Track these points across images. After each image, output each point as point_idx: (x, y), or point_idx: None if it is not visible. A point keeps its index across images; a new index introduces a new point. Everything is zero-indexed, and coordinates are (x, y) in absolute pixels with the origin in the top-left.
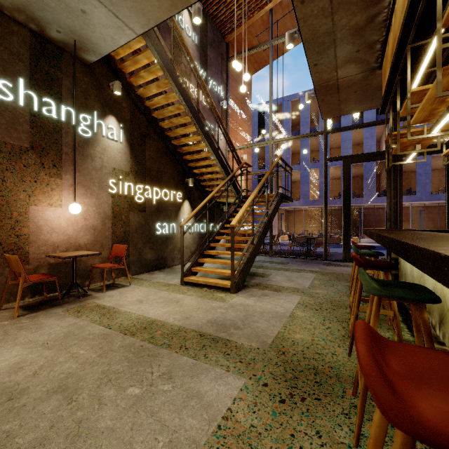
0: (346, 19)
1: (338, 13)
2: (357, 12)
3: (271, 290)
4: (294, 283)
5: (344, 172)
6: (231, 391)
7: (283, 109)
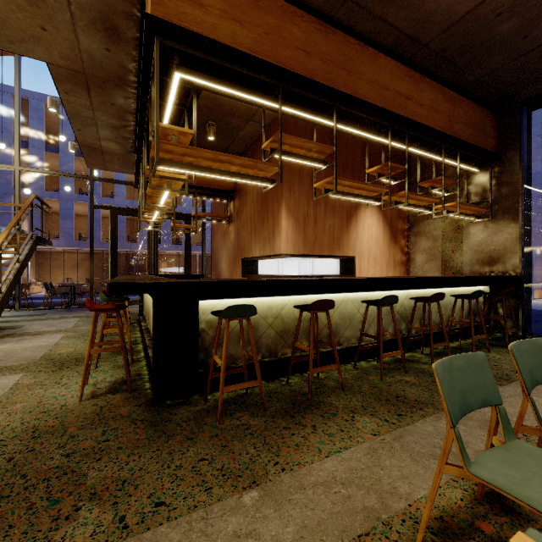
0: (105, 118)
1: (98, 112)
2: (113, 118)
3: (29, 336)
4: (56, 327)
5: (112, 222)
6: (14, 379)
7: (32, 109)
